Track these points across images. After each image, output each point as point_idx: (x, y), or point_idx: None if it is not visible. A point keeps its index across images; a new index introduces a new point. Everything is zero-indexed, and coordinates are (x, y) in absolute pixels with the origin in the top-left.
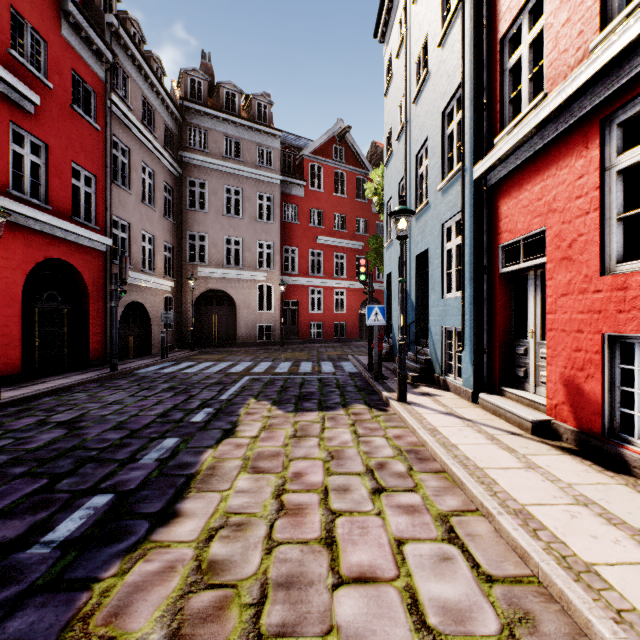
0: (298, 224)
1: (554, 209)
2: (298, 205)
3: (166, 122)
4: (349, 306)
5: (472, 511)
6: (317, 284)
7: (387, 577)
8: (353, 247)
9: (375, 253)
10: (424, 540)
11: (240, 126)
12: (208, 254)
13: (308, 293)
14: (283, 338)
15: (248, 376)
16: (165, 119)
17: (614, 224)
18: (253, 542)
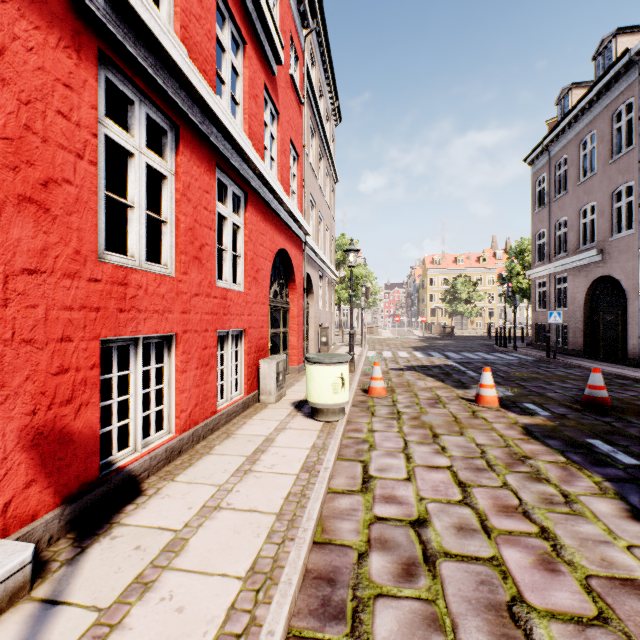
0: None
1: (4, 77)
2: None
3: None
4: None
5: (334, 492)
6: None
7: (420, 466)
8: None
9: None
10: (390, 478)
11: None
12: None
13: None
14: None
15: None
16: None
17: (103, 198)
18: (523, 489)
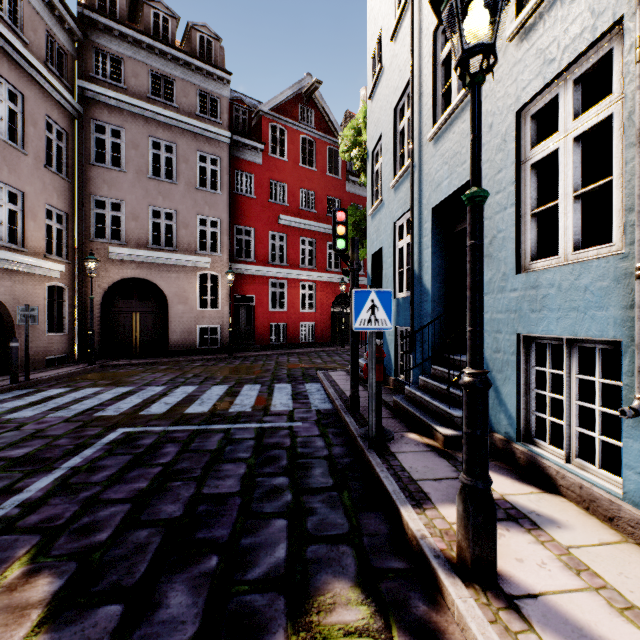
0: (254, 198)
1: None
2: (254, 174)
3: (50, 29)
4: (319, 303)
5: None
6: (279, 275)
7: None
8: (324, 231)
9: (354, 229)
10: None
11: (173, 60)
12: (125, 229)
13: (267, 286)
14: (231, 344)
15: (121, 429)
16: (48, 23)
17: None
18: None
